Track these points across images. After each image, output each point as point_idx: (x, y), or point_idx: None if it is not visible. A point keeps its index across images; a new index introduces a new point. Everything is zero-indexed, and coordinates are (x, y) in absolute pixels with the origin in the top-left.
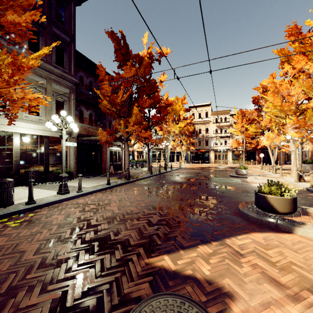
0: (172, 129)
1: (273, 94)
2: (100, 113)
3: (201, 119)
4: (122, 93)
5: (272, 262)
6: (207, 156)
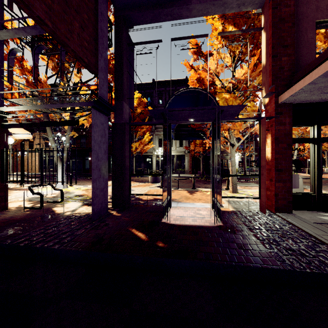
0: None
1: None
2: None
3: None
4: None
5: None
6: None
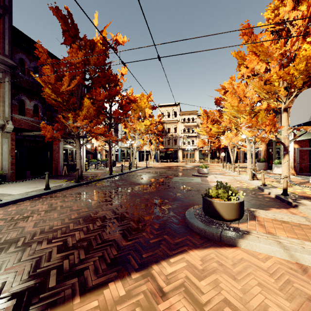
0: (137, 127)
1: (231, 94)
2: (49, 105)
3: (170, 118)
4: (69, 80)
5: (201, 305)
6: (176, 155)
